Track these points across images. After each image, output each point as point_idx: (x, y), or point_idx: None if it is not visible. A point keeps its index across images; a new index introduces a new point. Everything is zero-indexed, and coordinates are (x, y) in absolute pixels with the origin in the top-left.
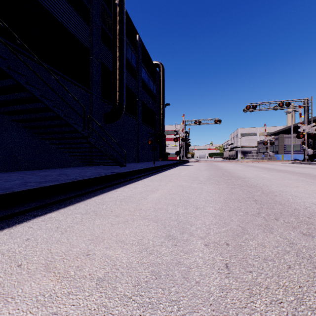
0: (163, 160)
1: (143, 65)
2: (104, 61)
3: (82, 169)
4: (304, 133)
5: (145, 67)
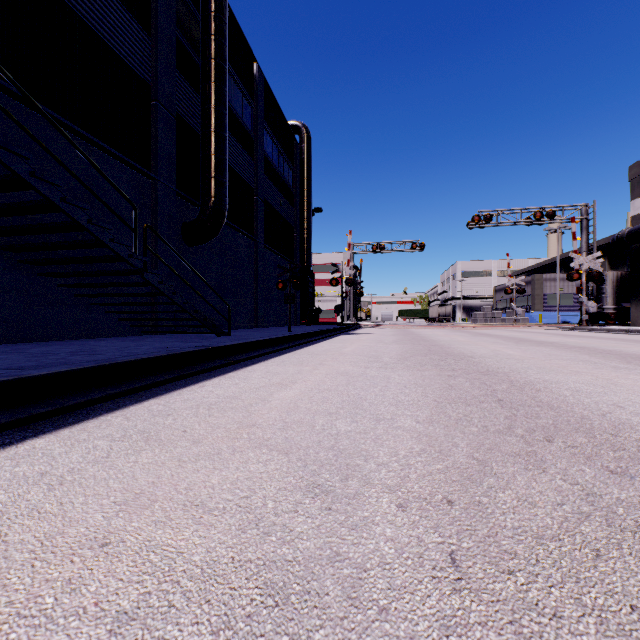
0: (308, 323)
1: (267, 127)
2: (183, 113)
3: (133, 340)
4: (582, 271)
5: (272, 132)
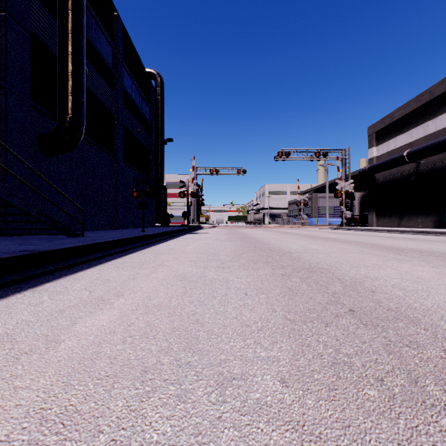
0: (162, 225)
1: (127, 68)
2: (40, 33)
3: None
4: (343, 191)
5: (132, 74)
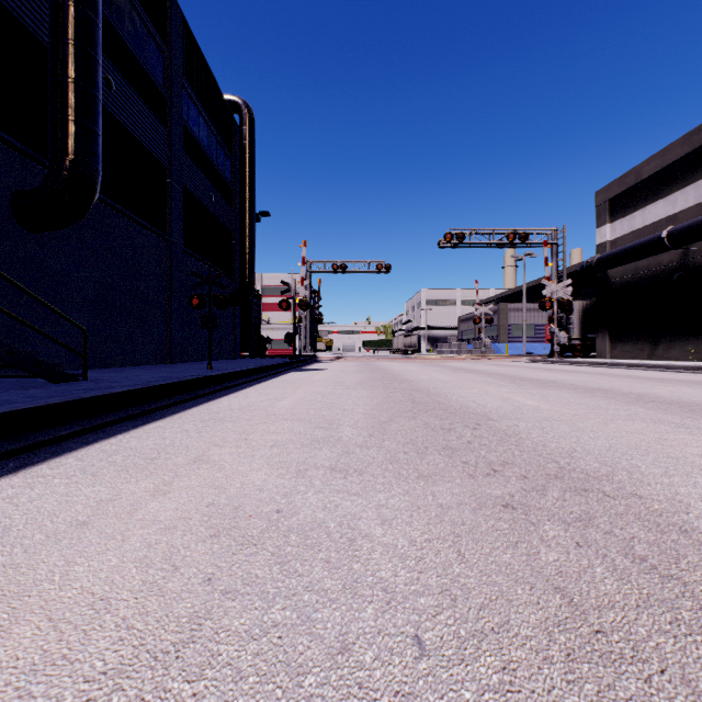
0: (252, 356)
1: (190, 90)
2: (15, 7)
3: None
4: (554, 299)
5: (198, 100)
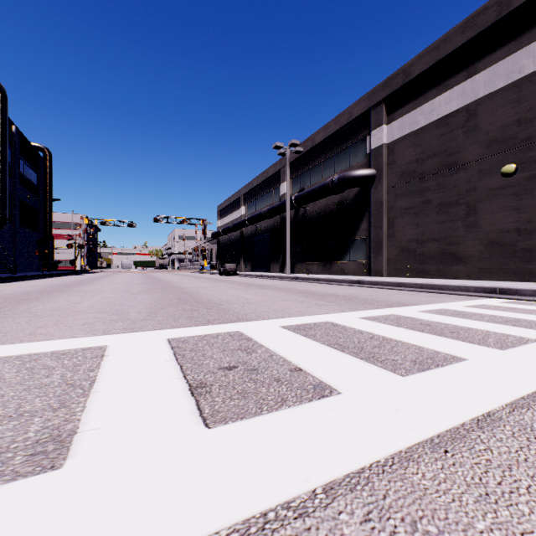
0: (50, 270)
1: (21, 156)
2: None
3: None
4: (199, 248)
5: (24, 158)
